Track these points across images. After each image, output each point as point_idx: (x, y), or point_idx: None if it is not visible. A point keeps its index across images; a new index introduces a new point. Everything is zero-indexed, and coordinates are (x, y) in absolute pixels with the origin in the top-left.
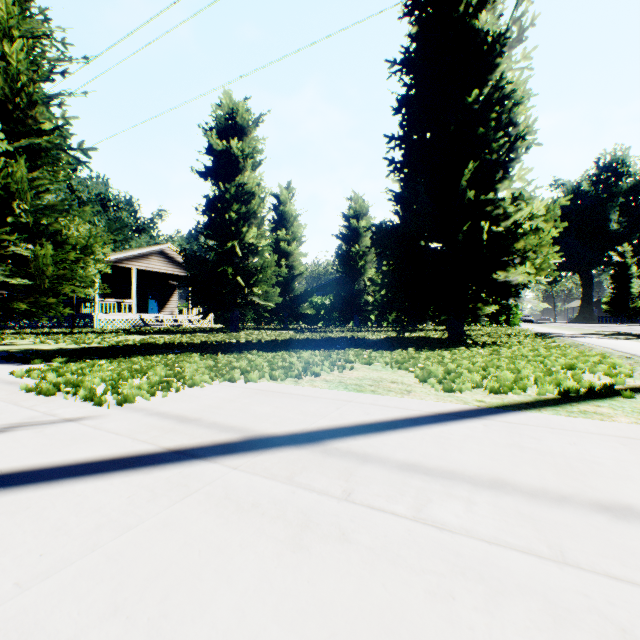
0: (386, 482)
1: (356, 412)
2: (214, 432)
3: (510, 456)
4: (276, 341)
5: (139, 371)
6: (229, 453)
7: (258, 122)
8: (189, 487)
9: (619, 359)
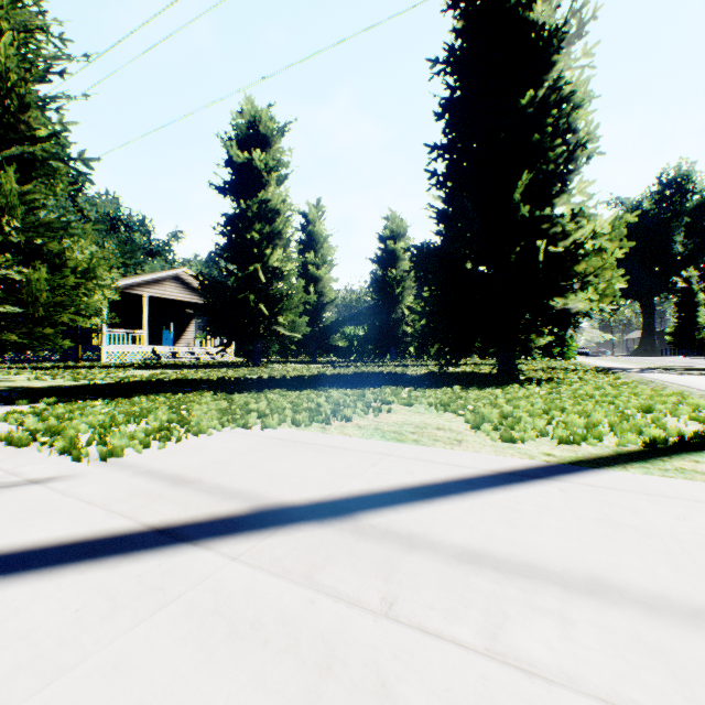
0: (441, 583)
1: (396, 470)
2: (214, 500)
3: (604, 538)
4: (303, 377)
5: (137, 415)
6: (229, 533)
7: (283, 131)
8: (166, 592)
9: (701, 399)
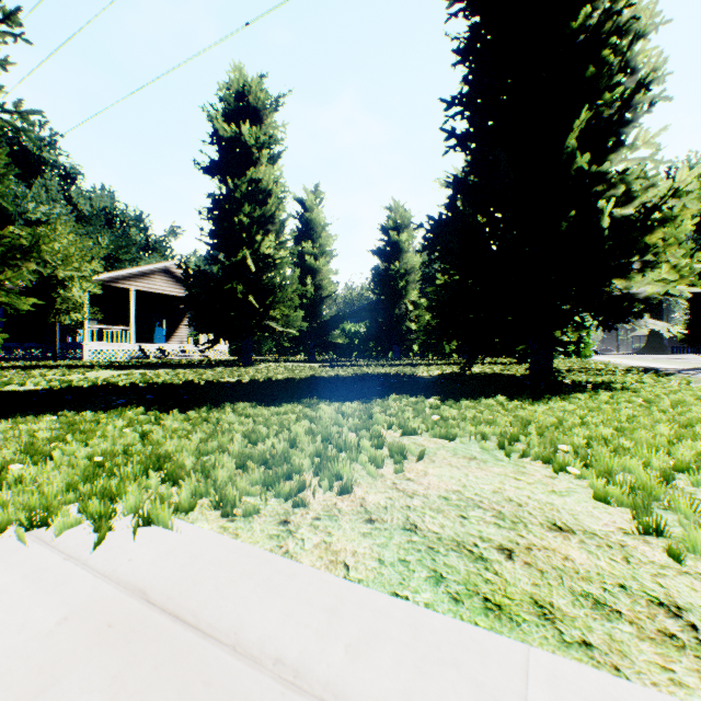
0: None
1: None
2: None
3: None
4: (291, 381)
5: None
6: None
7: (277, 106)
8: None
9: None
